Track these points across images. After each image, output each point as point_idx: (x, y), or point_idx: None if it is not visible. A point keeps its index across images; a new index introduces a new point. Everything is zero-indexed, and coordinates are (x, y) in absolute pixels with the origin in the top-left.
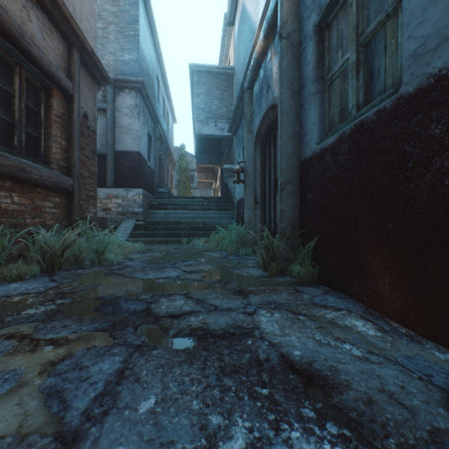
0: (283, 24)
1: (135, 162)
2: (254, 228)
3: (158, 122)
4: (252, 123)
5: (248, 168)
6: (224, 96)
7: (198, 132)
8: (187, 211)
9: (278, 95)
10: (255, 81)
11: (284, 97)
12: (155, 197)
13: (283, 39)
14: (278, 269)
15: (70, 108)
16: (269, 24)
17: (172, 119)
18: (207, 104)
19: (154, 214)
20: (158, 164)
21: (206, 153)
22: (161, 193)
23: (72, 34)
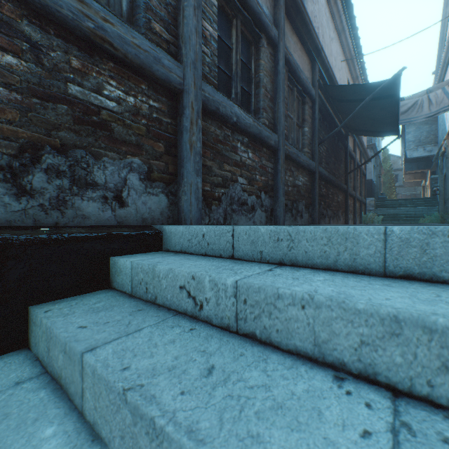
0: (447, 154)
1: (369, 185)
2: (443, 213)
3: (377, 155)
4: (442, 170)
5: (440, 189)
6: (431, 128)
7: (408, 157)
8: (401, 208)
9: (445, 174)
10: (443, 154)
11: (447, 174)
12: (376, 201)
13: (447, 158)
14: (444, 222)
15: (364, 179)
16: (444, 147)
17: (380, 139)
18: (416, 137)
19: (379, 210)
20: (377, 181)
21: (414, 162)
22: (381, 198)
23: (366, 157)
